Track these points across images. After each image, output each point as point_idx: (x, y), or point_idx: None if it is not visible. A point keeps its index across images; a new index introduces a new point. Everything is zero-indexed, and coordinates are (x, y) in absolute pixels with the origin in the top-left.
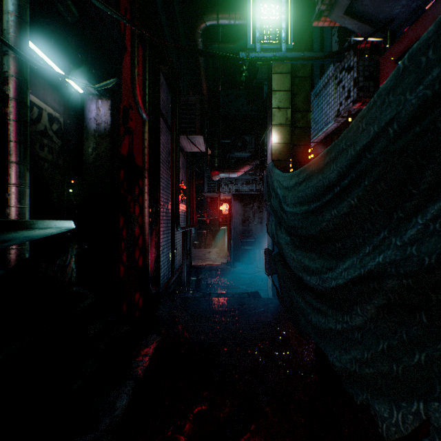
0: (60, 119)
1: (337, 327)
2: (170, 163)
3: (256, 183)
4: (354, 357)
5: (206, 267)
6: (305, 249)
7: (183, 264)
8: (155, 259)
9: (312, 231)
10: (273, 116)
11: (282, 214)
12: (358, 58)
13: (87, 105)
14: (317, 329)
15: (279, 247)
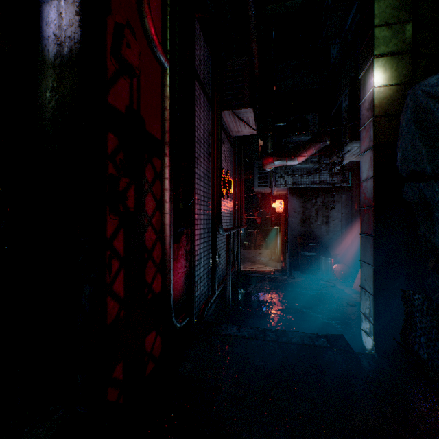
0: None
1: None
2: (210, 146)
3: (320, 173)
4: None
5: (256, 275)
6: None
7: (228, 277)
8: (185, 275)
9: None
10: (377, 40)
11: None
12: None
13: (44, 12)
14: None
15: None
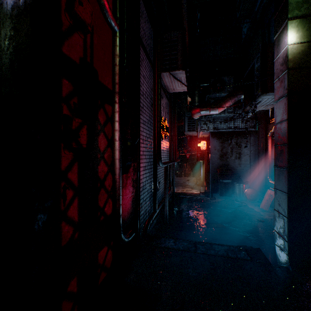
0: None
1: None
2: (152, 99)
3: (234, 121)
4: None
5: (187, 196)
6: None
7: (165, 198)
8: (133, 198)
9: None
10: (291, 5)
11: None
12: None
13: None
14: None
15: None
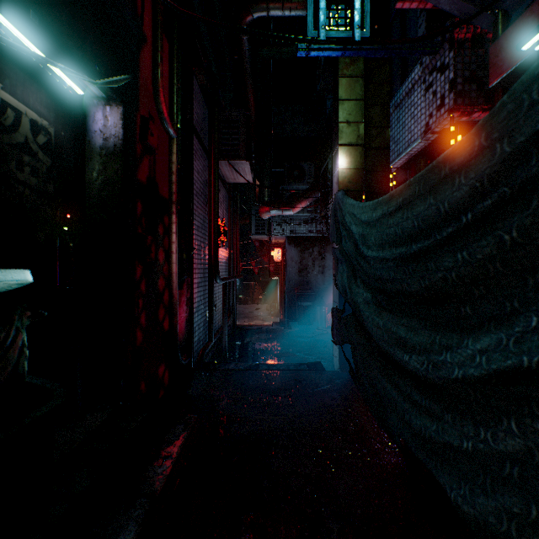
0: (49, 129)
1: (465, 445)
2: (207, 196)
3: (317, 223)
4: (506, 508)
5: (253, 328)
6: (398, 313)
7: (224, 326)
8: (186, 320)
9: (413, 285)
10: (341, 132)
11: (361, 261)
12: (456, 52)
13: (91, 112)
14: (422, 438)
15: (354, 306)
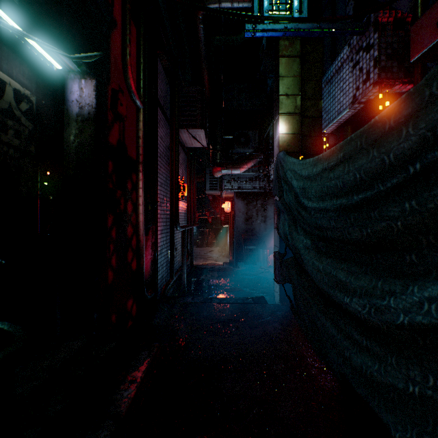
0: (31, 98)
1: (411, 390)
2: (169, 158)
3: (260, 180)
4: None
5: (208, 267)
6: (337, 258)
7: (183, 265)
8: (152, 261)
9: (354, 234)
10: (281, 104)
11: (302, 211)
12: (380, 34)
13: (69, 85)
14: (363, 375)
15: (295, 251)
